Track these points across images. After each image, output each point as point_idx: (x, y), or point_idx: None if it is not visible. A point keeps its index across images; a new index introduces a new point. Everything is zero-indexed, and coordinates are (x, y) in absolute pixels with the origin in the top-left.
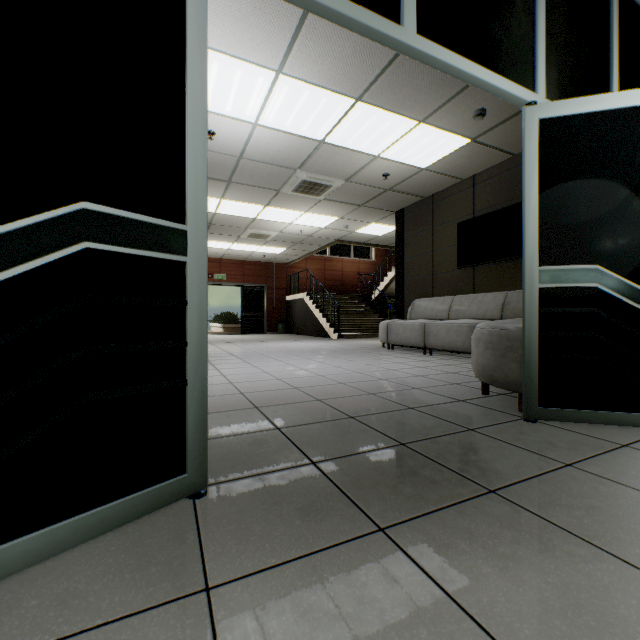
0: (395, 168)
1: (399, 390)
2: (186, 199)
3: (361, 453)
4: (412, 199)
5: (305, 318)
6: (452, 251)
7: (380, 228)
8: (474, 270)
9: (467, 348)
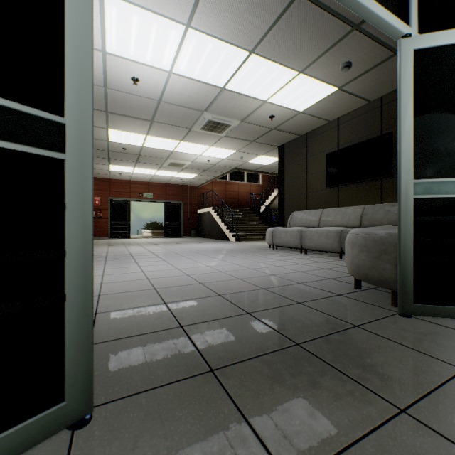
0: (279, 111)
1: (286, 285)
2: (64, 88)
3: (259, 356)
4: (291, 136)
5: (211, 226)
6: (321, 175)
7: (266, 159)
8: (338, 189)
9: (334, 249)
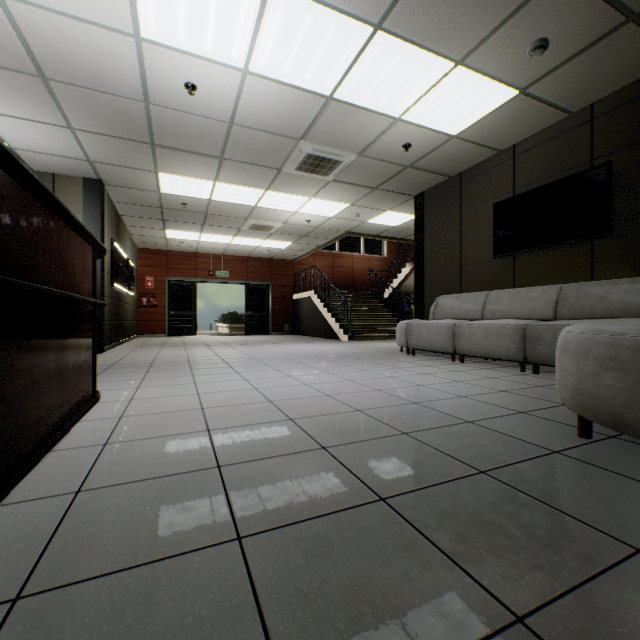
0: (419, 136)
1: (445, 426)
2: None
3: None
4: (435, 179)
5: (312, 318)
6: (485, 238)
7: (396, 217)
8: (515, 260)
9: (512, 355)
